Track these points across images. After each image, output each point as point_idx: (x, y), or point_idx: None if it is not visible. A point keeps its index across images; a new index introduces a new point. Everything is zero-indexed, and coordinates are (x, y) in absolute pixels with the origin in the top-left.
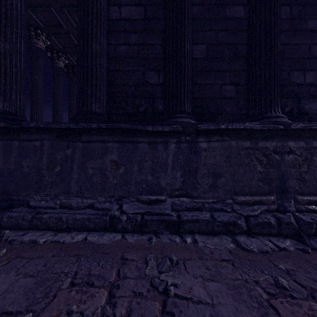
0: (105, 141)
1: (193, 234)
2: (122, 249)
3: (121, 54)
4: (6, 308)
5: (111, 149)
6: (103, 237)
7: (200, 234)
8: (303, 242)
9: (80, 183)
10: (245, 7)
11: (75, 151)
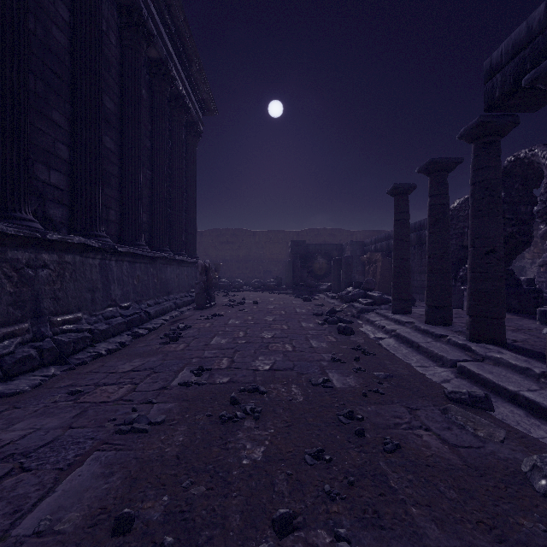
0: None
1: None
2: None
3: None
4: None
5: None
6: None
7: None
8: (66, 363)
9: None
10: None
11: None
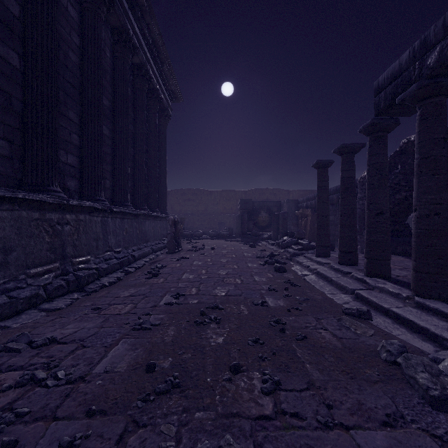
0: None
1: None
2: None
3: None
4: None
5: None
6: None
7: (2, 320)
8: (84, 291)
9: None
10: (21, 58)
11: None
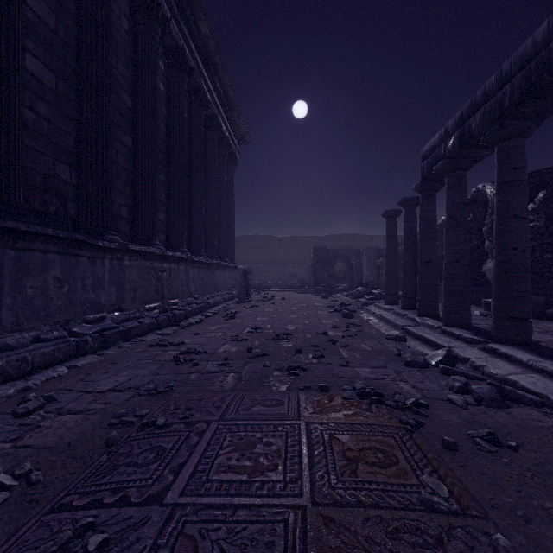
0: (46, 251)
1: (136, 338)
2: (125, 353)
3: (26, 120)
4: (153, 369)
5: (53, 263)
6: (85, 360)
7: (138, 337)
8: (179, 326)
9: (17, 311)
10: (133, 141)
11: (4, 262)
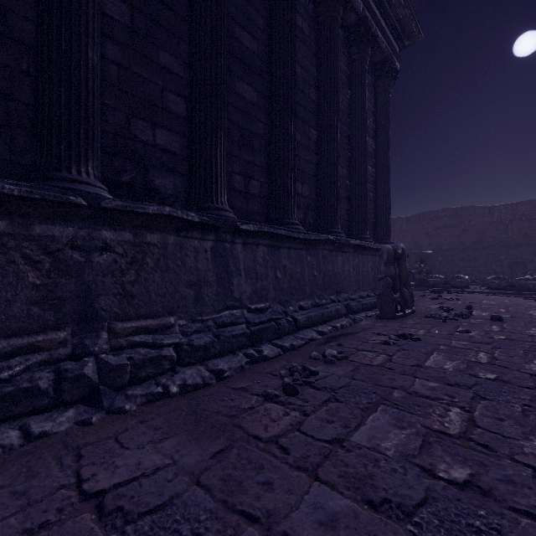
0: None
1: None
2: None
3: None
4: None
5: None
6: None
7: None
8: (98, 405)
9: None
10: None
11: None
